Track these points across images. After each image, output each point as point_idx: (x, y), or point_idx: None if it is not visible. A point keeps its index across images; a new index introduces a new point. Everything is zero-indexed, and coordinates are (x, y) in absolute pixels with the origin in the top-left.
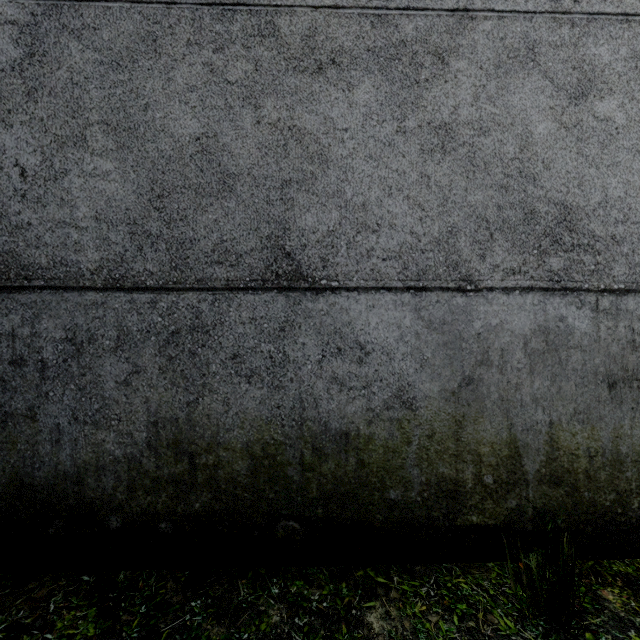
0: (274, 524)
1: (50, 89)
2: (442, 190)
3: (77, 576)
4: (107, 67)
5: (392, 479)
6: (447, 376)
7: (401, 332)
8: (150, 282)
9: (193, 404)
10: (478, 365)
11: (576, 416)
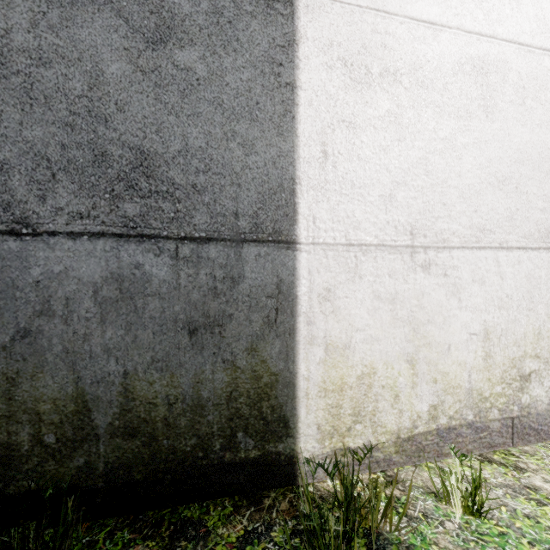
0: None
1: None
2: None
3: None
4: None
5: None
6: None
7: None
8: None
9: None
10: (37, 316)
11: (154, 364)
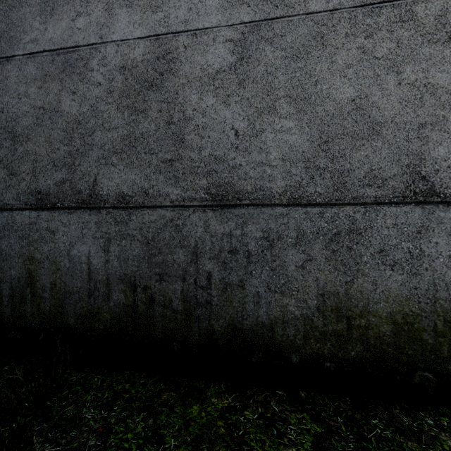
0: (412, 373)
1: (253, 79)
2: None
3: (273, 390)
4: (289, 60)
5: None
6: None
7: None
8: (319, 200)
9: (349, 283)
10: None
11: None
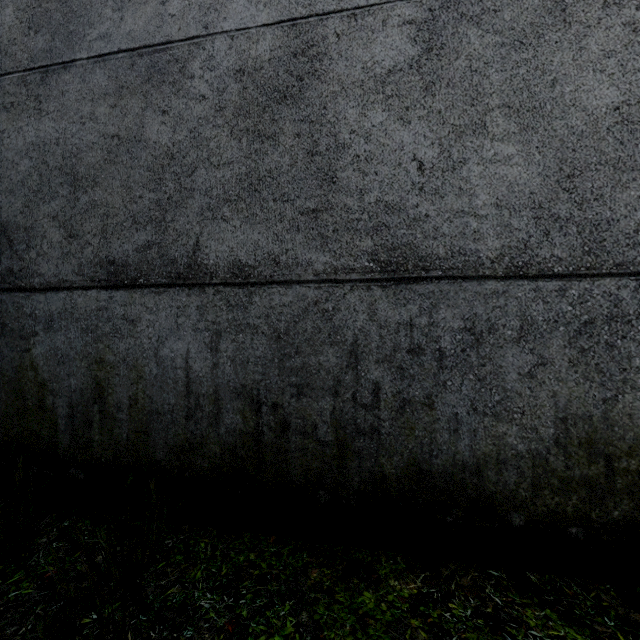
0: None
1: (447, 80)
2: None
3: (482, 569)
4: (508, 48)
5: None
6: None
7: None
8: (558, 269)
9: (610, 401)
10: None
11: None
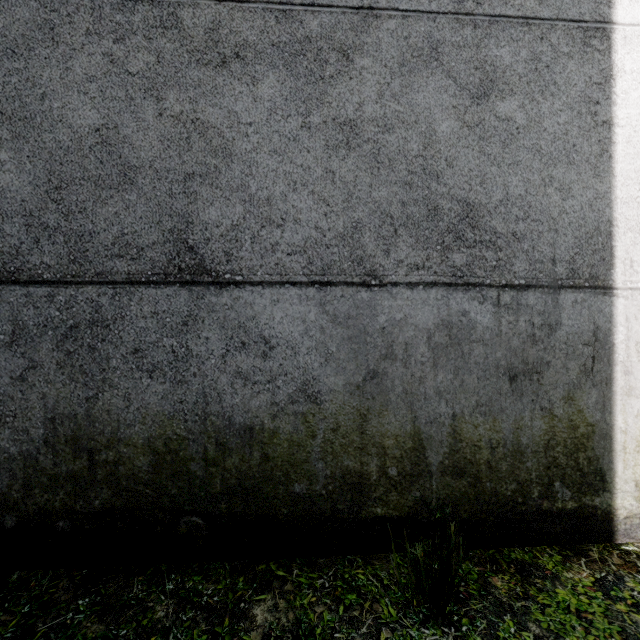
0: (177, 520)
1: None
2: (347, 186)
3: None
4: (1, 54)
5: (297, 473)
6: (352, 370)
7: (306, 326)
8: (47, 275)
9: (93, 400)
10: (383, 359)
11: (478, 408)
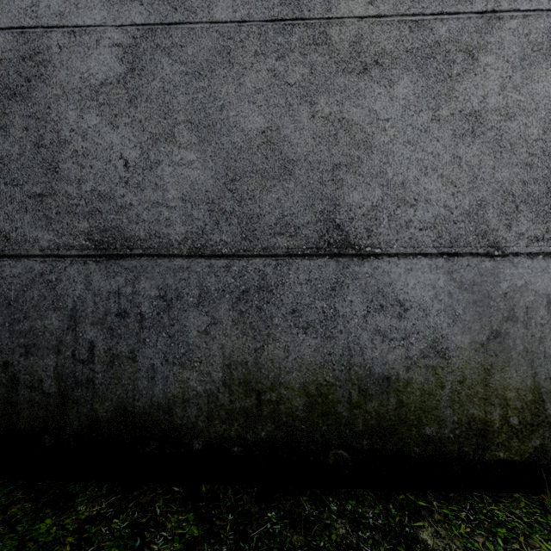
0: (326, 452)
1: (147, 96)
2: (472, 169)
3: (169, 487)
4: (191, 77)
5: (427, 417)
6: (476, 330)
7: (435, 292)
8: (225, 250)
9: (259, 350)
10: (505, 321)
11: None
